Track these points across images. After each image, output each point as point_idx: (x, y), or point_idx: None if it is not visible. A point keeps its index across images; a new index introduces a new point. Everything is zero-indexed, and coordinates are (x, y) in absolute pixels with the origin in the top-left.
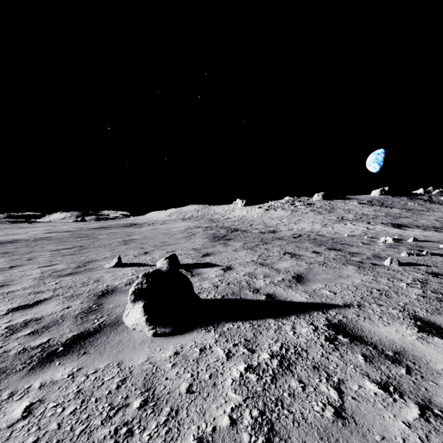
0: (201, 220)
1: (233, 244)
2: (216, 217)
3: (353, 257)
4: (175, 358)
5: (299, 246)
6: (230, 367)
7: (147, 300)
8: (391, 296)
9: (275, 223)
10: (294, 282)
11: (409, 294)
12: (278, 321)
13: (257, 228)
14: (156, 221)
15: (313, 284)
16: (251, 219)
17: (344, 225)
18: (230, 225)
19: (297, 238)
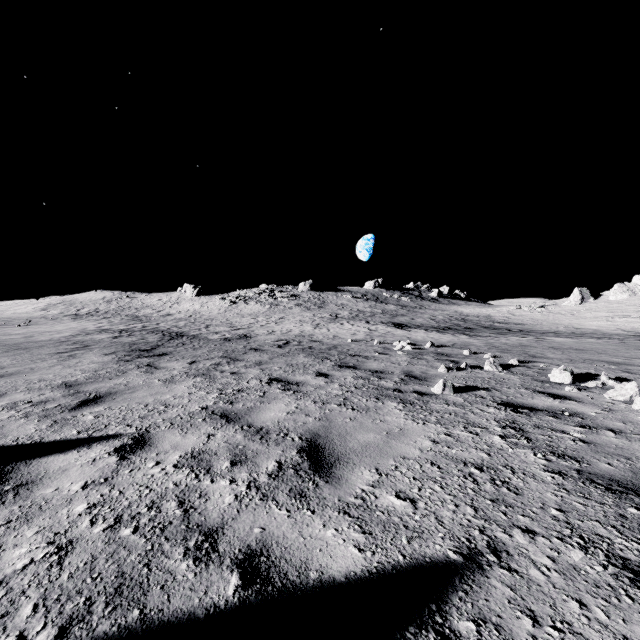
0: (114, 318)
1: (168, 366)
2: (145, 313)
3: (382, 381)
4: None
5: (291, 362)
6: None
7: None
8: (516, 486)
9: (248, 323)
10: (308, 471)
11: (534, 470)
12: None
13: (218, 332)
14: (7, 320)
15: (352, 470)
16: (208, 317)
17: (341, 326)
18: (169, 327)
19: (284, 347)
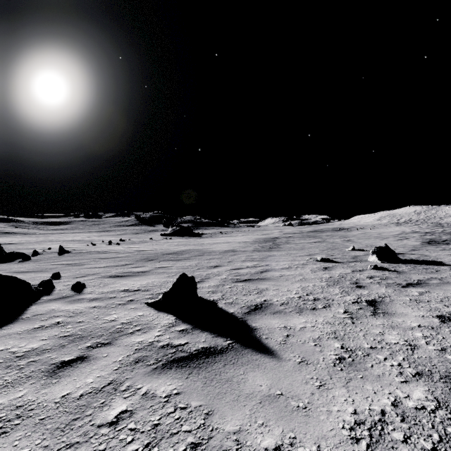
0: (422, 224)
1: (445, 247)
2: (447, 221)
3: None
4: (388, 265)
5: None
6: (406, 267)
7: (377, 255)
8: None
9: None
10: None
11: None
12: (434, 266)
13: None
14: (363, 226)
15: None
16: None
17: None
18: None
19: None
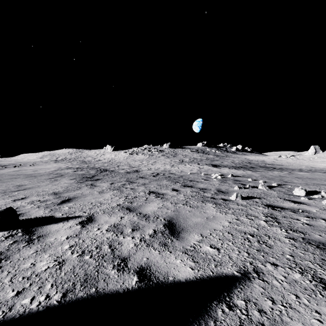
0: (73, 162)
1: (100, 185)
2: (88, 159)
3: (205, 193)
4: None
5: (160, 184)
6: None
7: None
8: (270, 244)
9: (138, 164)
10: (168, 234)
11: (280, 237)
12: None
13: (124, 169)
14: (25, 163)
15: (189, 235)
16: (118, 161)
17: (185, 166)
18: (100, 166)
19: (156, 176)
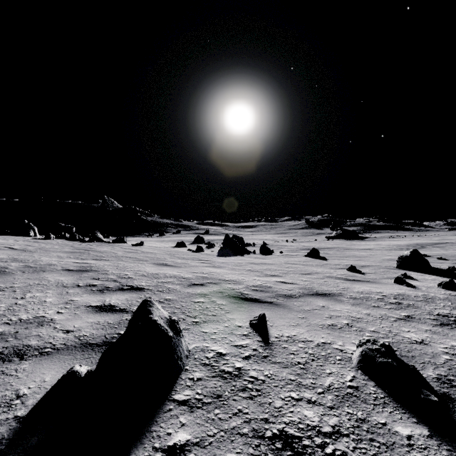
0: None
1: None
2: None
3: None
4: None
5: None
6: None
7: None
8: None
9: None
10: None
11: None
12: None
13: None
14: None
15: None
16: None
17: None
18: None
19: None
